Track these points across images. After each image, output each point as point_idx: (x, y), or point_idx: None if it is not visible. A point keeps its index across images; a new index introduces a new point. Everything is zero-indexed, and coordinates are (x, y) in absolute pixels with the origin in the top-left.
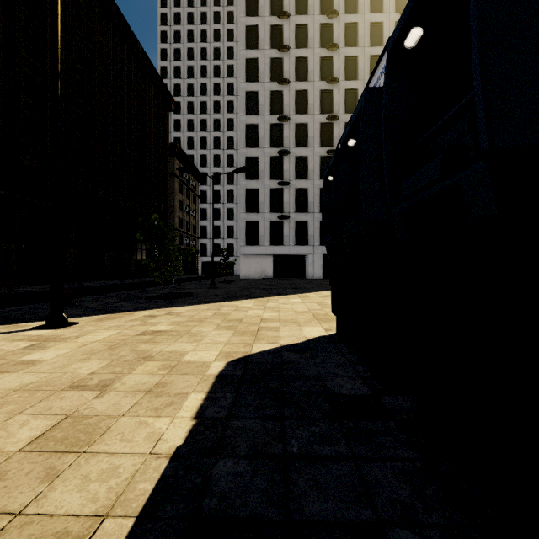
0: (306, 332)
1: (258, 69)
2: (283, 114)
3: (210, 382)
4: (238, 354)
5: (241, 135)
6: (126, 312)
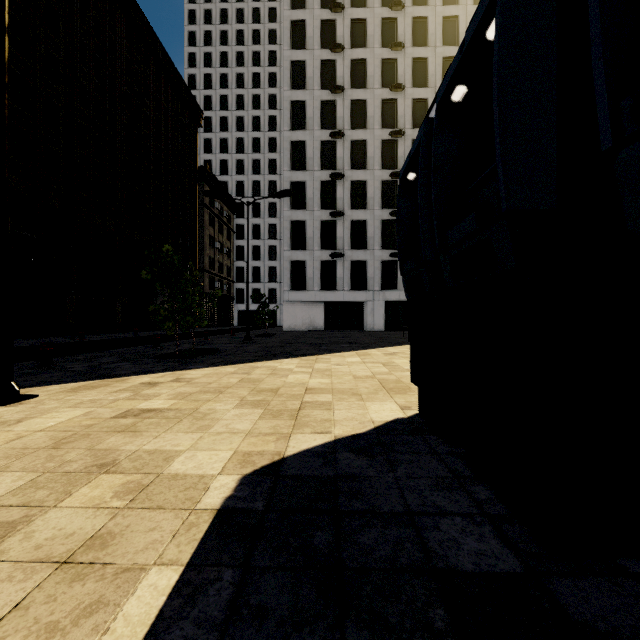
0: (374, 411)
1: (305, 74)
2: (336, 129)
3: (198, 533)
4: (264, 458)
5: (284, 154)
6: (118, 378)
